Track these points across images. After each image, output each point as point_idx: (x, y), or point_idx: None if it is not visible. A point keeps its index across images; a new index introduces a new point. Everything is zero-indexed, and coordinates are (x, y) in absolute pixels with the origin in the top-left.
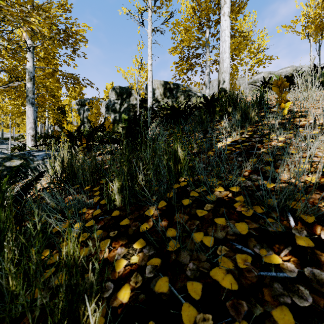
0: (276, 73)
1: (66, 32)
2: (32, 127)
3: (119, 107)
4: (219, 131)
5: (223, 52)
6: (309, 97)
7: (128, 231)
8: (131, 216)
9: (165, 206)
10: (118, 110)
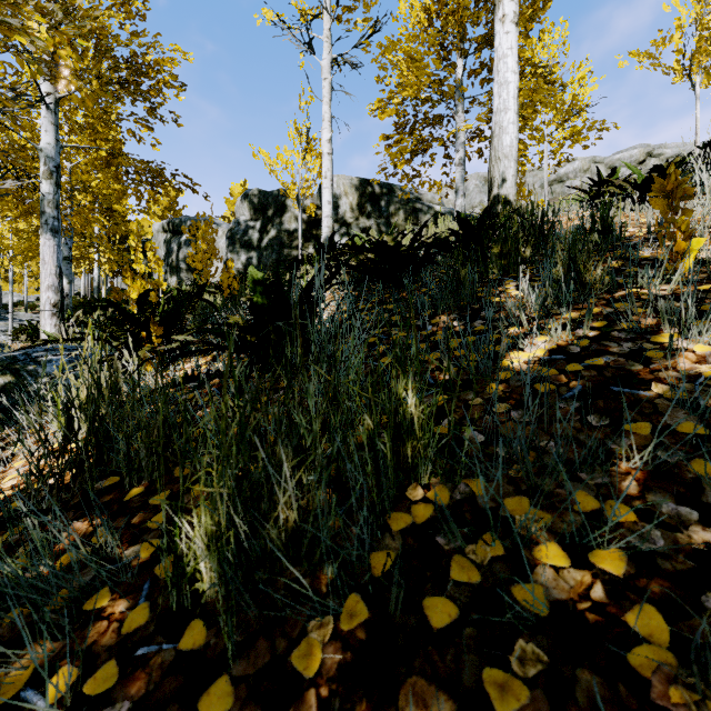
0: (608, 161)
1: (133, 65)
2: (54, 286)
3: (258, 236)
4: (511, 315)
5: (502, 110)
6: None
7: None
8: (244, 664)
9: (365, 625)
10: (255, 243)
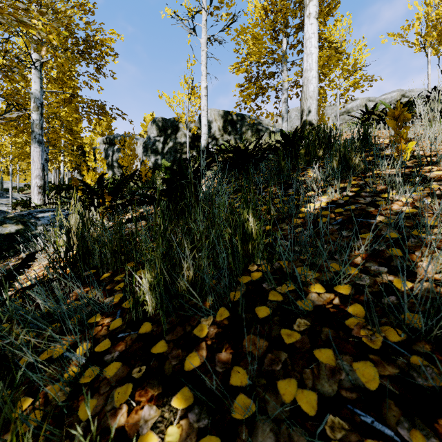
0: (378, 100)
1: (87, 42)
2: (39, 175)
3: (161, 146)
4: (308, 185)
5: (308, 70)
6: (440, 134)
7: (165, 368)
8: (171, 336)
9: (228, 319)
10: (160, 150)
